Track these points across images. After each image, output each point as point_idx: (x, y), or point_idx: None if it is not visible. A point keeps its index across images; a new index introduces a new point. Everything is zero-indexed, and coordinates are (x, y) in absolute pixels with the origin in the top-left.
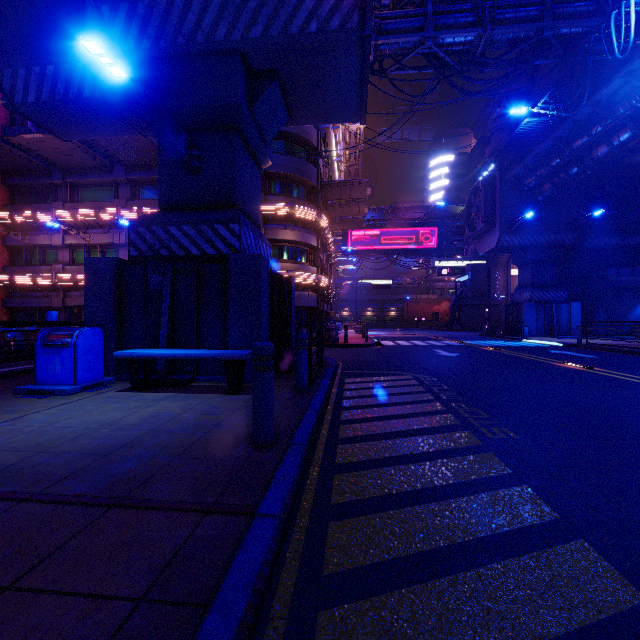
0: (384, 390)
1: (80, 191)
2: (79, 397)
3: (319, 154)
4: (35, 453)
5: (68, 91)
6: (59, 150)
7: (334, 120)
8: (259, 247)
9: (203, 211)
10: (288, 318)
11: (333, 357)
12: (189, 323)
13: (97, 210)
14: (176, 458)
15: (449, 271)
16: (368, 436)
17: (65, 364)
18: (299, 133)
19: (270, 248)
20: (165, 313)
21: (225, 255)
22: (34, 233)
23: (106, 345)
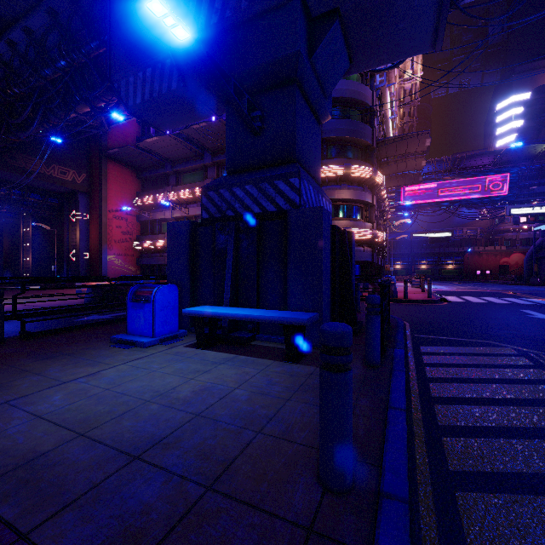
0: (484, 371)
1: (182, 176)
2: (153, 351)
3: (374, 114)
4: (75, 436)
5: (161, 87)
6: (168, 147)
7: (401, 55)
8: (319, 202)
9: (264, 170)
10: (350, 275)
11: (395, 314)
12: (250, 281)
13: (193, 189)
14: (210, 490)
15: (529, 219)
16: (504, 477)
17: (146, 318)
18: (354, 96)
19: (329, 203)
20: (229, 271)
21: (285, 211)
22: (155, 211)
23: (182, 300)
